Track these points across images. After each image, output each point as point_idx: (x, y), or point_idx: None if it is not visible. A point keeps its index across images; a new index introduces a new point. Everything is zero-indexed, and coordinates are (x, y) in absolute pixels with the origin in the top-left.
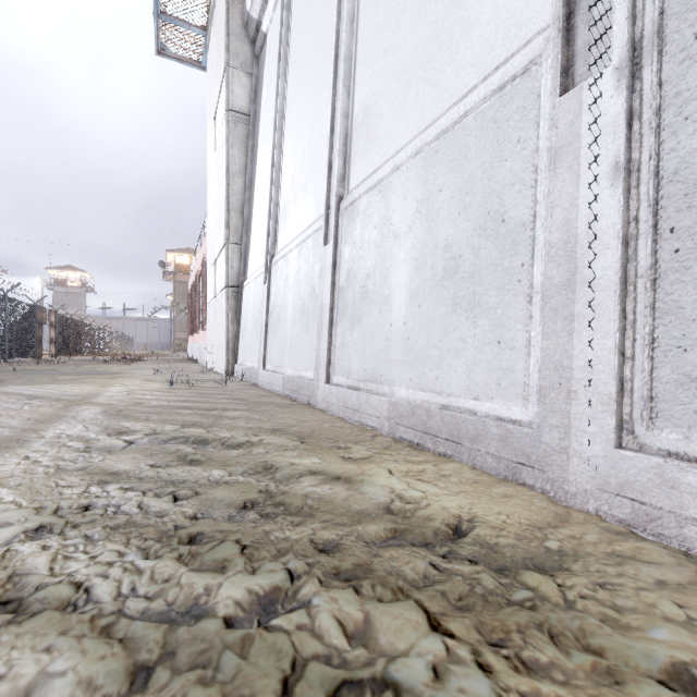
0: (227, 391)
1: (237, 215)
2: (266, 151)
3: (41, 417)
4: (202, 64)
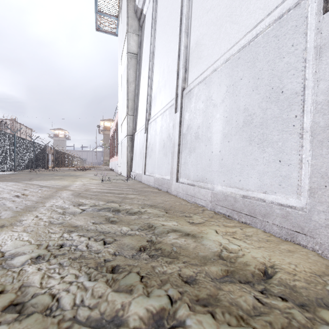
0: (127, 185)
1: (132, 101)
2: (145, 70)
3: (45, 196)
4: (115, 33)
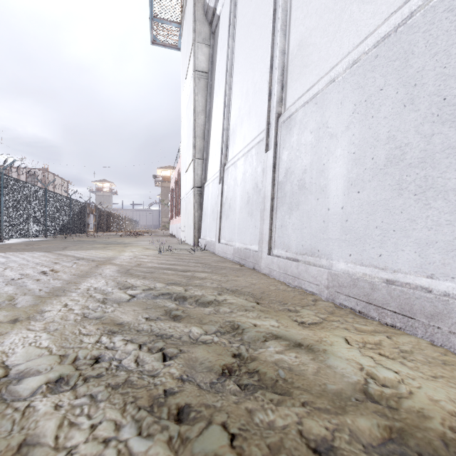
0: (195, 257)
1: (200, 139)
2: (219, 94)
3: (81, 273)
4: (177, 47)
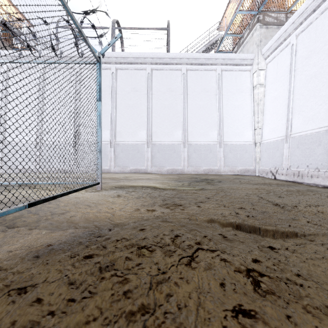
0: None
1: None
2: None
3: None
4: None
